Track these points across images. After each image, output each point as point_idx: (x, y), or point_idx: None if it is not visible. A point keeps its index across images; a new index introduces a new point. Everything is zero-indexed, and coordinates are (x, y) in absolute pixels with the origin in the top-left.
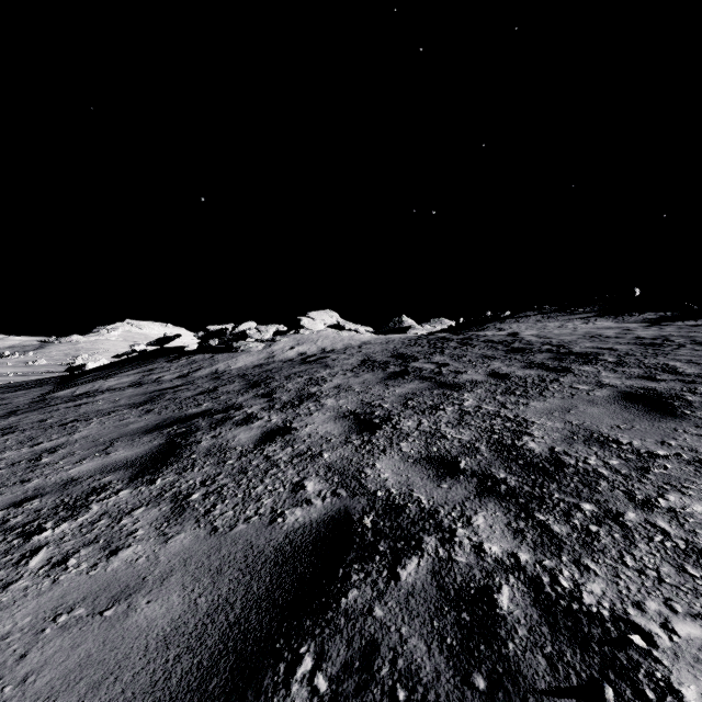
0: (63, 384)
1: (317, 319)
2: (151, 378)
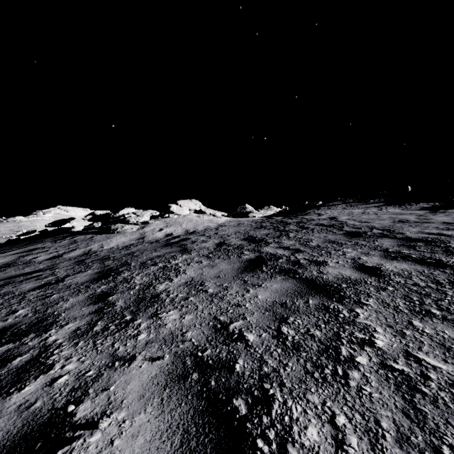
0: None
1: (184, 206)
2: (25, 260)
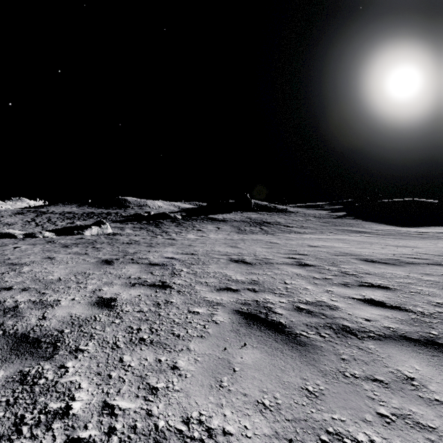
0: None
1: None
2: None
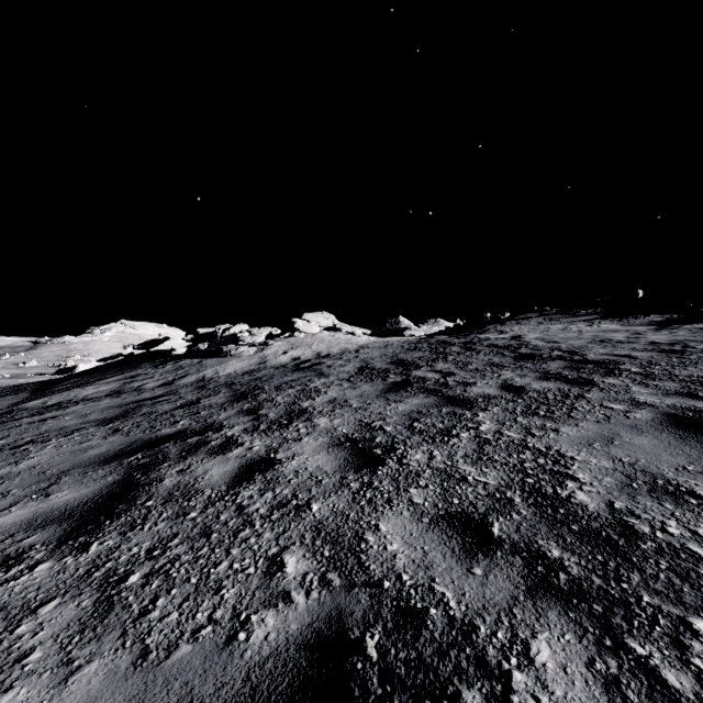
0: (39, 391)
1: (312, 322)
2: (133, 387)
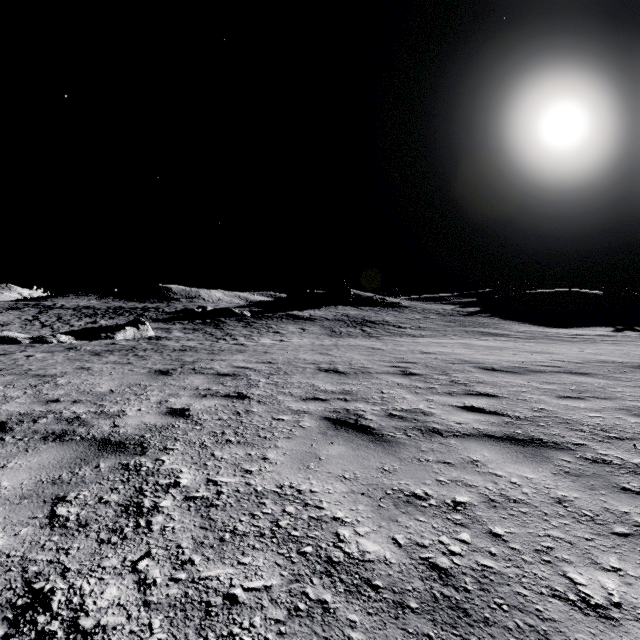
0: None
1: None
2: None
